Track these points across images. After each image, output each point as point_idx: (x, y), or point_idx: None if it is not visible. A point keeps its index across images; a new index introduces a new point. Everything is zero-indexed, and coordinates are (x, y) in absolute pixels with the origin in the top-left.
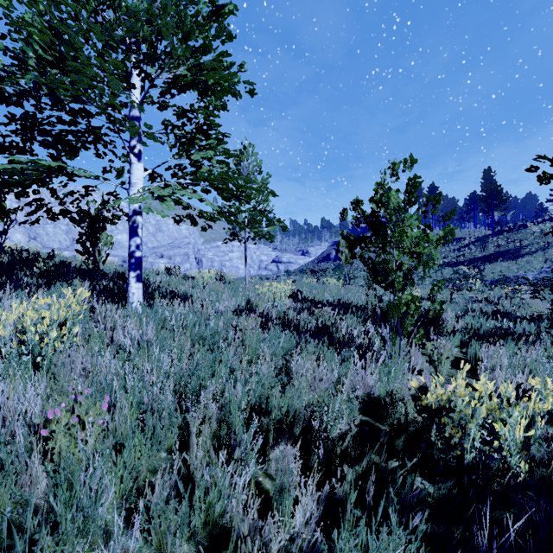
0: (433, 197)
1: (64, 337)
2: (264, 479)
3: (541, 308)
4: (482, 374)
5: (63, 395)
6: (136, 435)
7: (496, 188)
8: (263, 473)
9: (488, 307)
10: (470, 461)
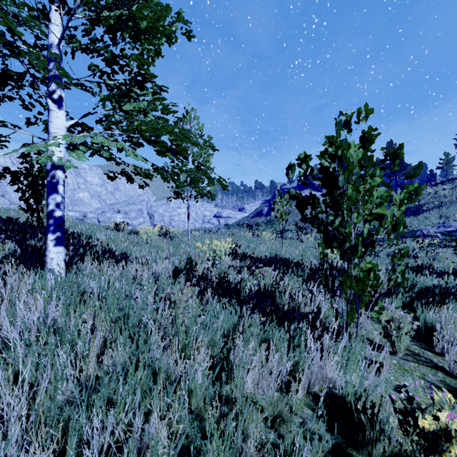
0: (392, 151)
1: None
2: None
3: (455, 262)
4: None
5: None
6: None
7: None
8: None
9: (407, 259)
10: None
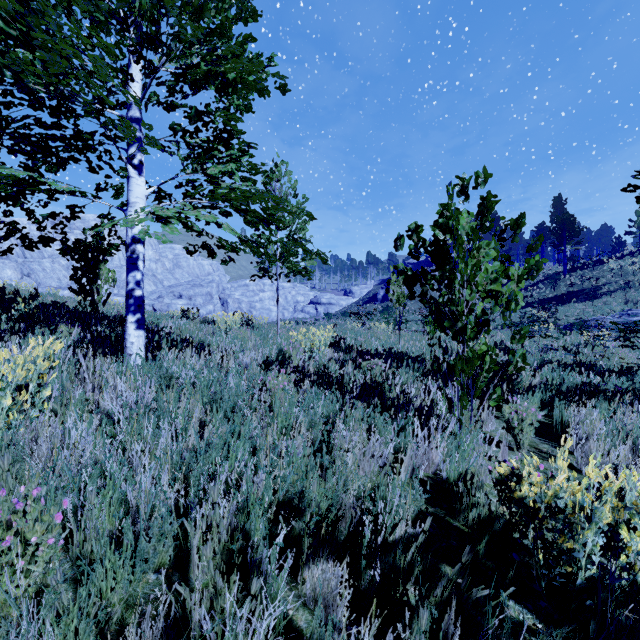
0: (513, 221)
1: (25, 404)
2: (296, 612)
3: (629, 359)
4: (592, 455)
5: (20, 485)
6: (109, 555)
7: (568, 218)
8: (295, 601)
9: (566, 356)
10: (585, 582)
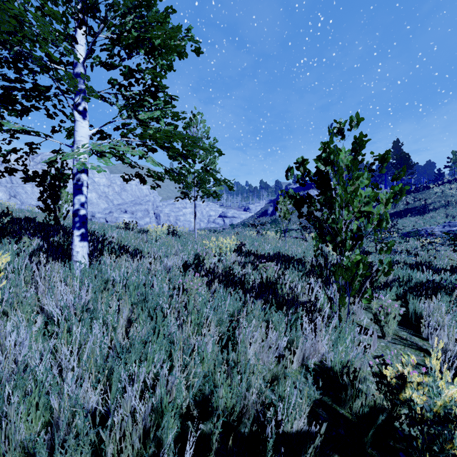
0: (380, 155)
1: None
2: None
3: (455, 259)
4: None
5: None
6: None
7: (404, 156)
8: None
9: (408, 257)
10: None
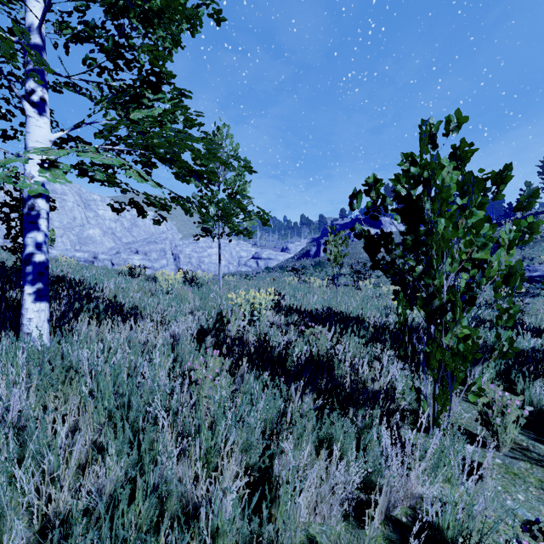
0: (494, 173)
1: None
2: None
3: None
4: None
5: None
6: None
7: None
8: None
9: (490, 312)
10: None
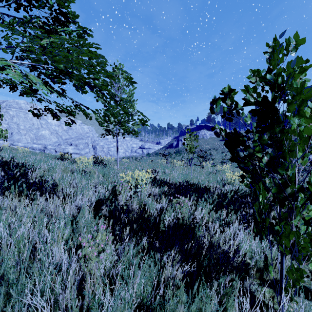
0: None
1: None
2: None
3: None
4: None
5: None
6: None
7: None
8: None
9: None
10: None
